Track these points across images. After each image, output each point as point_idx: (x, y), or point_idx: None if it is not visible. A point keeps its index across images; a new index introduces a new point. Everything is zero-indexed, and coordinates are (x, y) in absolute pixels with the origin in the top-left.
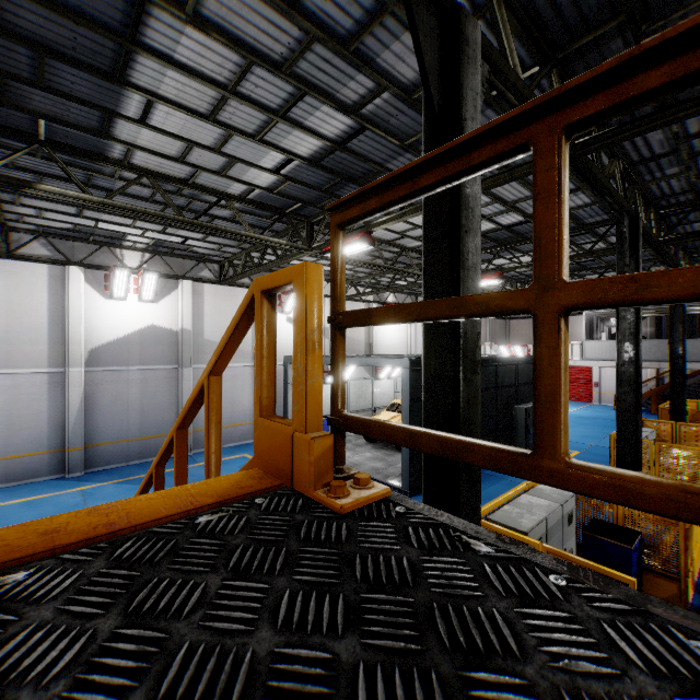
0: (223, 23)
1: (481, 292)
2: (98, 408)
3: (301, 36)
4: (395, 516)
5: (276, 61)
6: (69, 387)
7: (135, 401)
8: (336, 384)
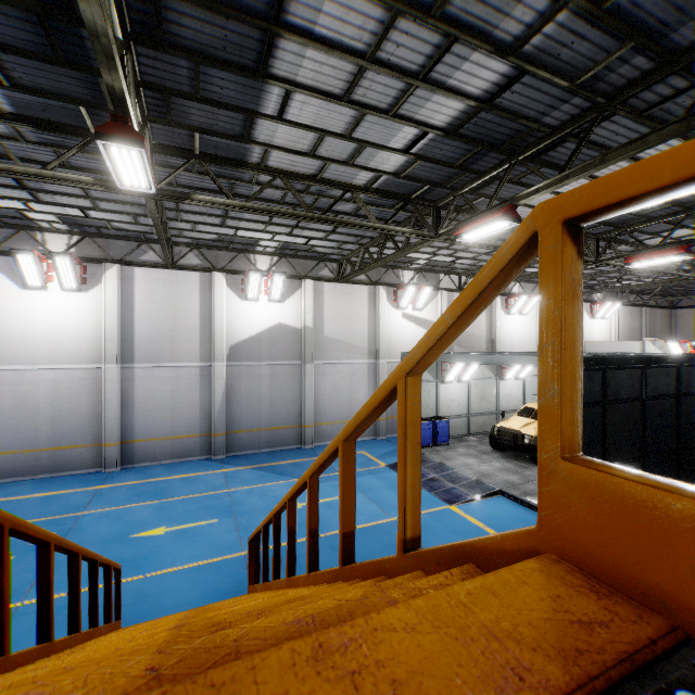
0: None
1: (638, 276)
2: (237, 399)
3: None
4: None
5: (424, 6)
6: (214, 379)
7: (265, 394)
8: None
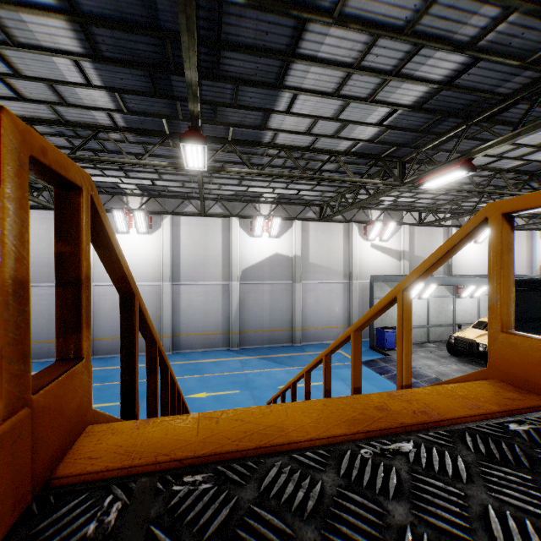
0: (360, 13)
1: None
2: (246, 308)
3: None
4: None
5: (399, 28)
6: (232, 294)
7: (266, 305)
8: None
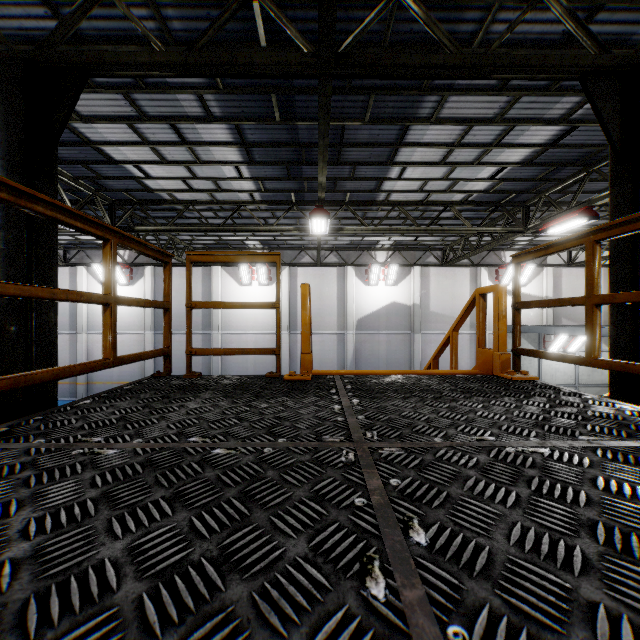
0: (453, 115)
1: None
2: (362, 358)
3: (509, 99)
4: (535, 383)
5: (489, 118)
6: (347, 343)
7: (382, 356)
8: (515, 334)
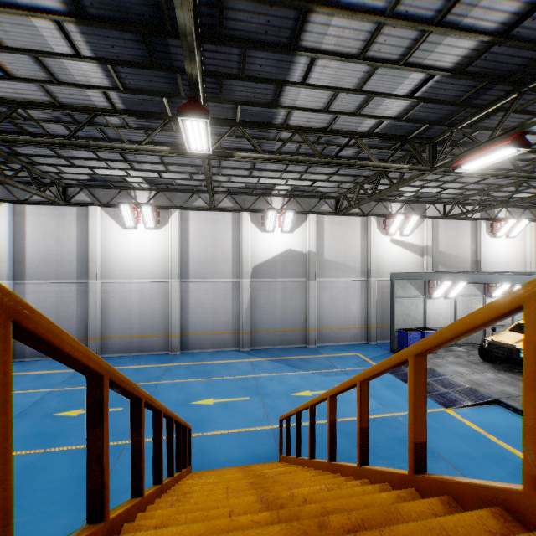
0: None
1: None
2: (258, 306)
3: None
4: None
5: None
6: (242, 291)
7: (278, 303)
8: None
